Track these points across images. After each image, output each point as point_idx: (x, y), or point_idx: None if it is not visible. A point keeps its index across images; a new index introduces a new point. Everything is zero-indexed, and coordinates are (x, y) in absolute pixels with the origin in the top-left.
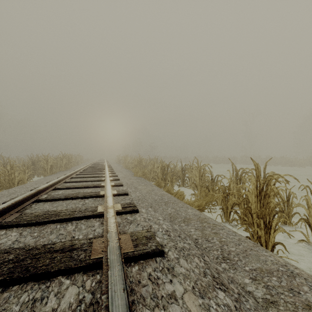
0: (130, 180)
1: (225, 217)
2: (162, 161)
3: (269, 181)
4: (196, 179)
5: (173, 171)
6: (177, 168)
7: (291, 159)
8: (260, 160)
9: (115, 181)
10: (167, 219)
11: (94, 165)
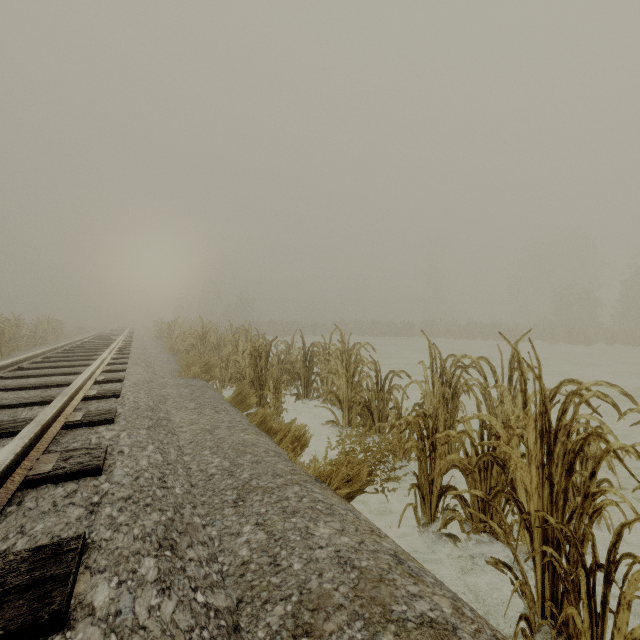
0: (162, 389)
1: (427, 510)
2: (258, 334)
3: (550, 400)
4: (338, 382)
5: (285, 359)
6: (293, 351)
7: (509, 327)
8: (457, 329)
9: (102, 399)
10: (219, 633)
11: (85, 345)
